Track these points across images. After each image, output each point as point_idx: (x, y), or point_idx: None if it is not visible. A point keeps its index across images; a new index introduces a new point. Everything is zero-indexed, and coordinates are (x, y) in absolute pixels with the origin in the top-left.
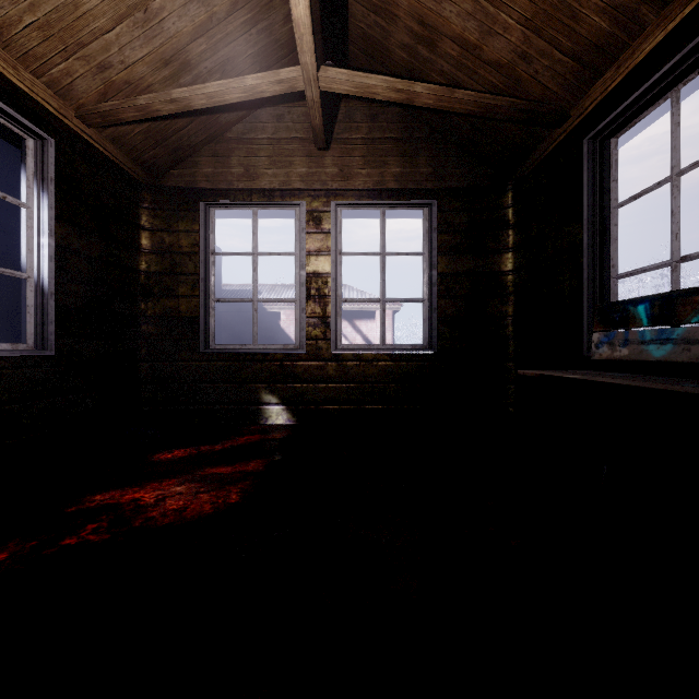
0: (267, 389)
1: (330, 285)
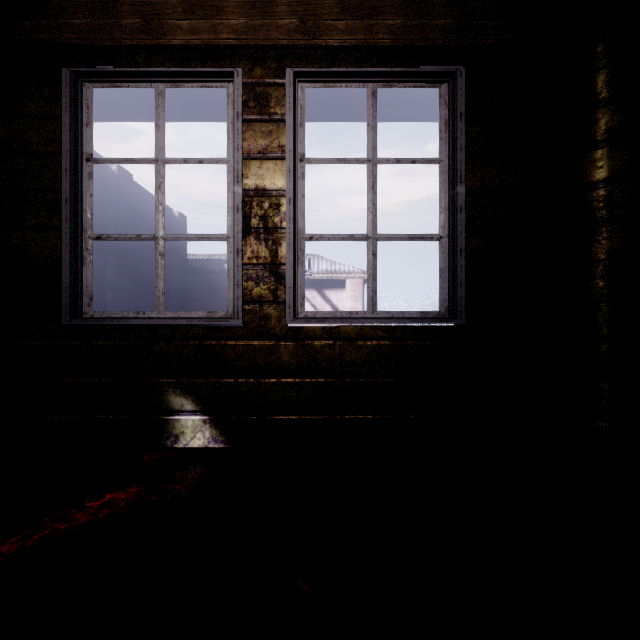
0: (176, 386)
1: (284, 210)
